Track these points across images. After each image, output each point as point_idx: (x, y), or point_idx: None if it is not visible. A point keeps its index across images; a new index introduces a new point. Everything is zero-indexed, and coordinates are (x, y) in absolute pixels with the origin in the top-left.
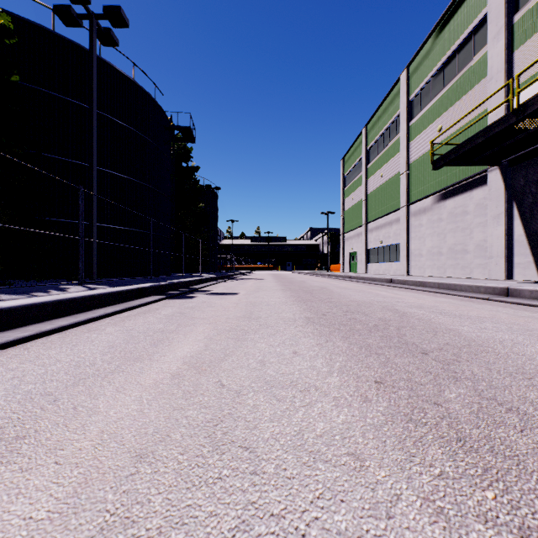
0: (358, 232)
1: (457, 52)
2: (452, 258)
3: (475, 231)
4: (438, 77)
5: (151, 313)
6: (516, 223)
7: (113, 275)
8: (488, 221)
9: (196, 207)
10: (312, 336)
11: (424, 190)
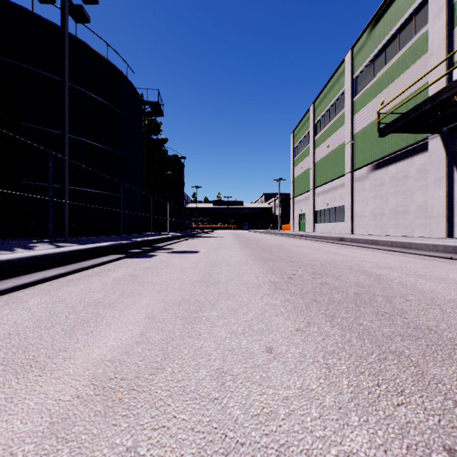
0: (306, 196)
1: (399, 32)
2: (394, 218)
3: (416, 194)
4: (380, 56)
5: (100, 275)
6: (456, 185)
7: (89, 233)
8: (429, 184)
9: (165, 174)
10: (286, 314)
11: (368, 157)
